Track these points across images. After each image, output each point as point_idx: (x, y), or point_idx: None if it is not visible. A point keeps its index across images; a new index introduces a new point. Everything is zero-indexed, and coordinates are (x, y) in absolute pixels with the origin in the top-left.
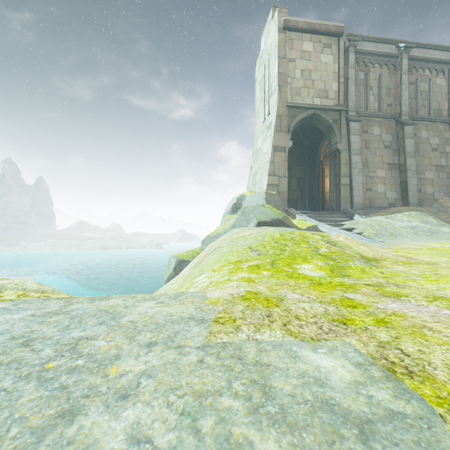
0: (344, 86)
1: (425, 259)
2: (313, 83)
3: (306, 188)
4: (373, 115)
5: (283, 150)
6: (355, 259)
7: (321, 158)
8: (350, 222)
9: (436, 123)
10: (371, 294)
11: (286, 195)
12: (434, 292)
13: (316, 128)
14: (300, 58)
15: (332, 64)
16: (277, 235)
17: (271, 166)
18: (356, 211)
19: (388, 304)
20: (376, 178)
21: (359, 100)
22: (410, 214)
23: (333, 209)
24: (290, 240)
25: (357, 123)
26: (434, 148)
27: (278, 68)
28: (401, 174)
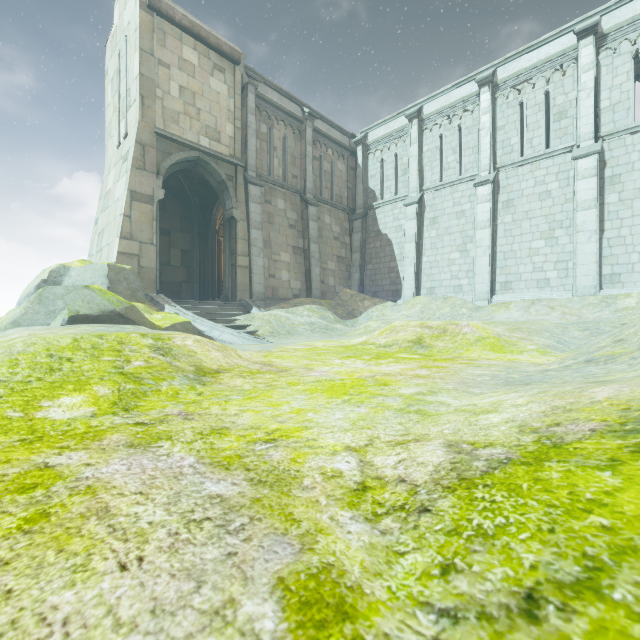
0: (242, 134)
1: (285, 365)
2: (198, 113)
3: (196, 266)
4: (277, 183)
5: (149, 200)
6: (180, 374)
7: (217, 226)
8: (245, 317)
9: (338, 210)
10: (111, 446)
11: (154, 274)
12: (225, 419)
13: (206, 181)
14: (178, 68)
15: (226, 97)
16: (65, 340)
17: (125, 222)
18: (255, 302)
19: (106, 467)
20: (280, 263)
21: (262, 160)
22: (311, 308)
23: (229, 299)
24: (87, 349)
25: (258, 188)
26: (336, 237)
27: (139, 66)
28: (305, 260)
